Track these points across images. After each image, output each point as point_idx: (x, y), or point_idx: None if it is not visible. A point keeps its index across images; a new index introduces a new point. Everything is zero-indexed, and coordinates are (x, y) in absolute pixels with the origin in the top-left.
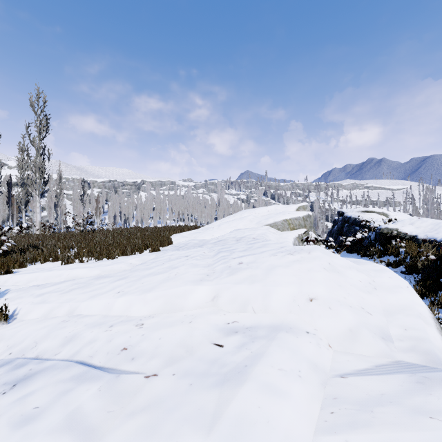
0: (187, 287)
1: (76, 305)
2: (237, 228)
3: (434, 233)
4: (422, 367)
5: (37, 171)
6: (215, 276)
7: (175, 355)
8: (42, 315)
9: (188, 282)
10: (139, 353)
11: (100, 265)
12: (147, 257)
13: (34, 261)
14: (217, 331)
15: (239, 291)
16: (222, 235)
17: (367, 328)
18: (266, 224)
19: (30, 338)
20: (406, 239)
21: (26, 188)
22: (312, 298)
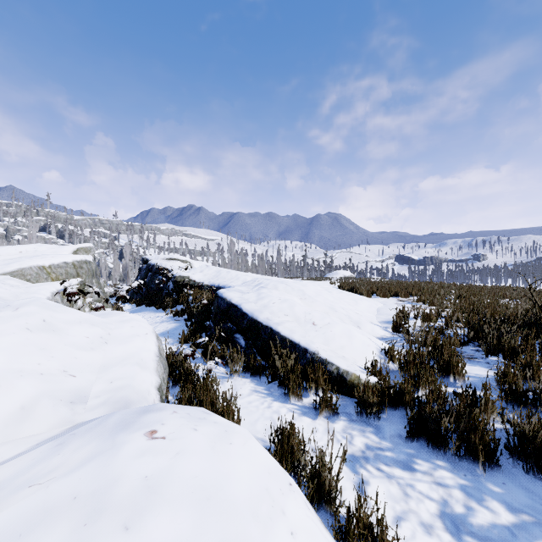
0: None
1: None
2: None
3: (216, 279)
4: (89, 421)
5: None
6: None
7: None
8: None
9: None
10: None
11: None
12: None
13: None
14: None
15: None
16: None
17: (52, 396)
18: (4, 272)
19: None
20: (196, 286)
21: None
22: None
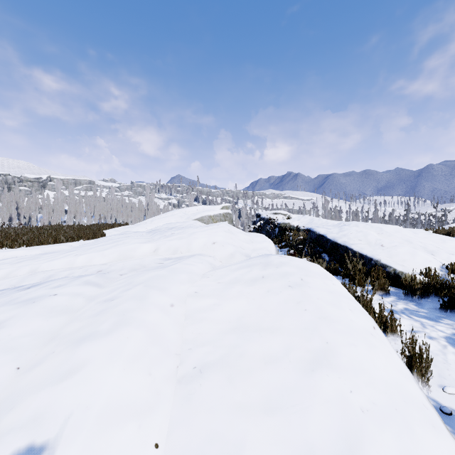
0: (136, 245)
1: (37, 266)
2: (169, 222)
3: (309, 225)
4: None
5: None
6: (155, 240)
7: (135, 268)
8: (0, 277)
9: (136, 243)
10: (111, 270)
11: (38, 247)
12: (86, 242)
13: None
14: (160, 259)
15: (172, 244)
16: (155, 227)
17: (239, 252)
18: (195, 218)
19: (4, 285)
20: (294, 230)
21: None
22: (214, 242)
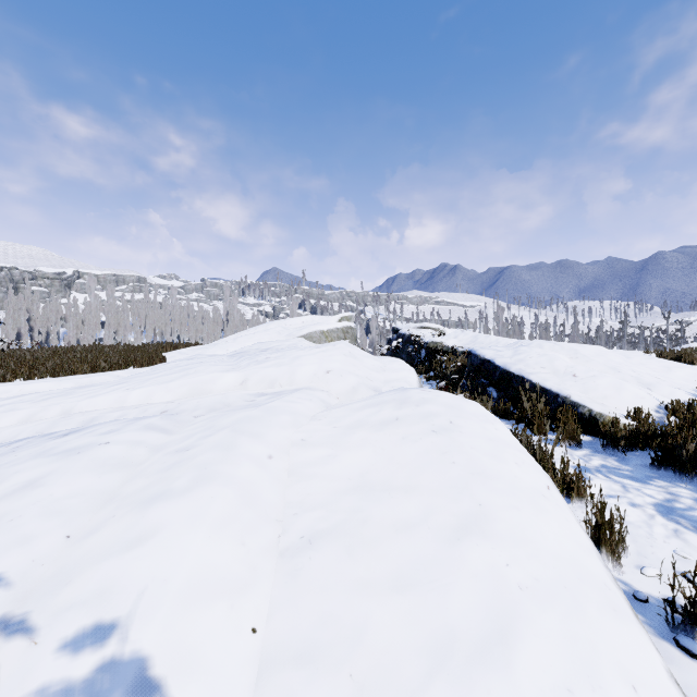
0: (214, 374)
1: (71, 405)
2: (262, 341)
3: (472, 345)
4: None
5: None
6: (242, 368)
7: (215, 407)
8: (19, 422)
9: (215, 371)
10: (182, 411)
11: (70, 378)
12: (139, 370)
13: None
14: (250, 395)
15: (268, 373)
16: (241, 348)
17: (365, 385)
18: (300, 335)
19: (27, 432)
20: (449, 353)
21: None
22: (329, 370)
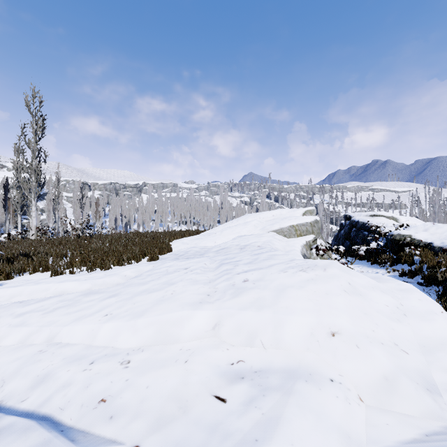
0: (184, 312)
1: (57, 330)
2: (241, 234)
3: None
4: None
5: (33, 174)
6: (216, 297)
7: (164, 414)
8: (18, 342)
9: (186, 305)
10: (120, 408)
11: (91, 278)
12: (143, 268)
13: (22, 272)
14: (219, 377)
15: (245, 319)
16: (224, 243)
17: (407, 375)
18: (272, 230)
19: None
20: (420, 246)
21: (22, 191)
22: (334, 331)
